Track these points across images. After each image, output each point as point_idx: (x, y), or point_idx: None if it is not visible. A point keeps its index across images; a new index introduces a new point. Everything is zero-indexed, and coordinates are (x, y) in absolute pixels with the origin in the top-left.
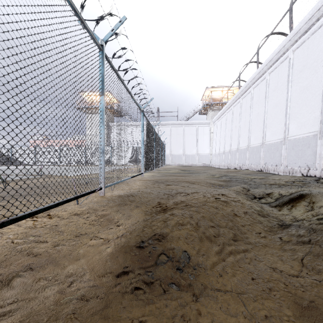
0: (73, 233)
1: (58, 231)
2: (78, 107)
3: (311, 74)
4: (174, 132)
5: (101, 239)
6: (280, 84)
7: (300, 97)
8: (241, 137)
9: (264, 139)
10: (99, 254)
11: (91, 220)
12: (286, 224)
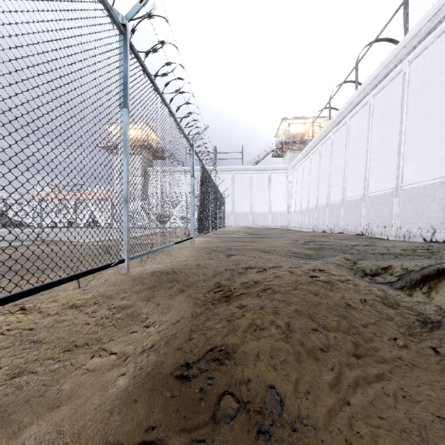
0: (61, 344)
1: (30, 343)
2: (103, 145)
3: (437, 95)
4: (237, 181)
5: (111, 355)
6: (390, 110)
7: (419, 127)
8: (332, 187)
9: (366, 189)
10: (102, 391)
11: (99, 317)
12: (432, 320)
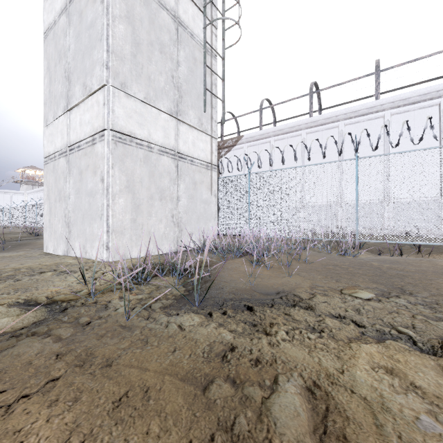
0: None
1: None
2: None
3: None
4: None
5: None
6: None
7: None
8: None
9: None
10: None
11: None
12: None
